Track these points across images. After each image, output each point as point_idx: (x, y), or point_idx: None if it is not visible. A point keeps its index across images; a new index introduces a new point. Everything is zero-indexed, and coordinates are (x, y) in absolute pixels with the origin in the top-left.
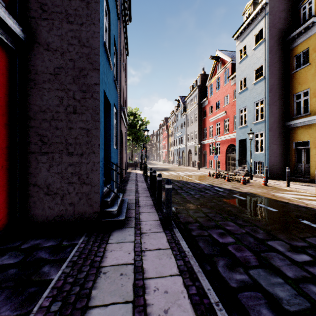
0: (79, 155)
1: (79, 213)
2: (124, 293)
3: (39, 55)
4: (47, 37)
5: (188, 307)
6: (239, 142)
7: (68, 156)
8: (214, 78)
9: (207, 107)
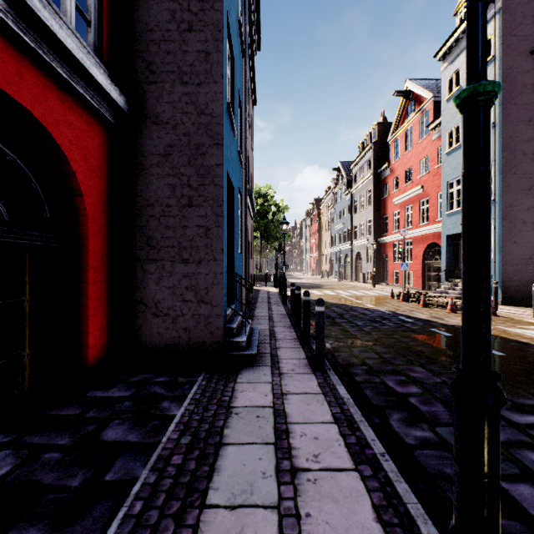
0: (195, 263)
1: (196, 342)
2: (263, 435)
3: (146, 131)
4: (156, 107)
5: (344, 455)
6: (447, 240)
7: (182, 265)
8: (401, 128)
9: (388, 179)
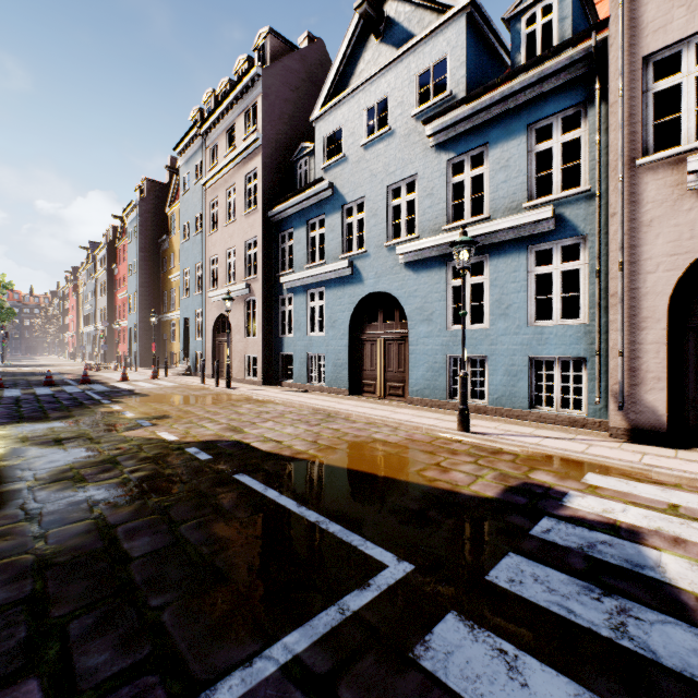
0: None
1: None
2: None
3: None
4: None
5: None
6: (131, 331)
7: None
8: (122, 242)
9: (118, 277)
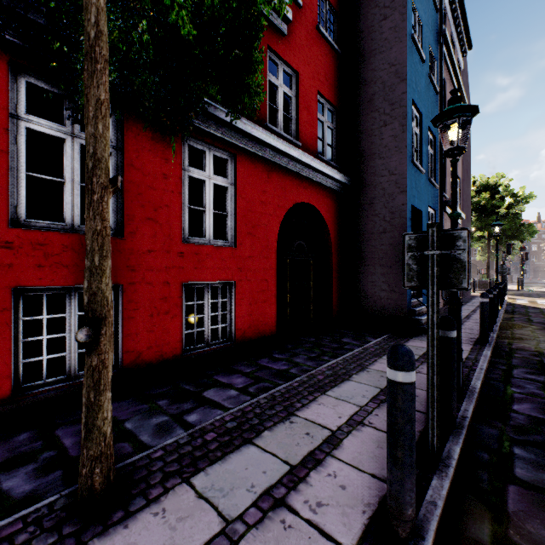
0: (388, 267)
1: (389, 316)
2: (415, 353)
3: (359, 192)
4: (364, 177)
5: None
6: None
7: (380, 268)
8: None
9: None
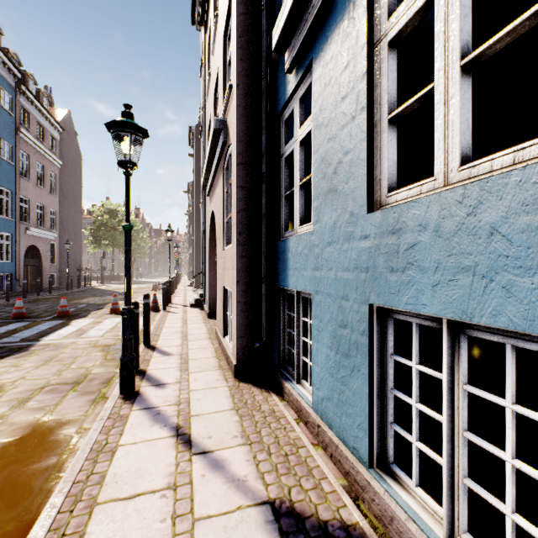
0: None
1: None
2: None
3: None
4: None
5: None
6: None
7: None
8: None
9: None
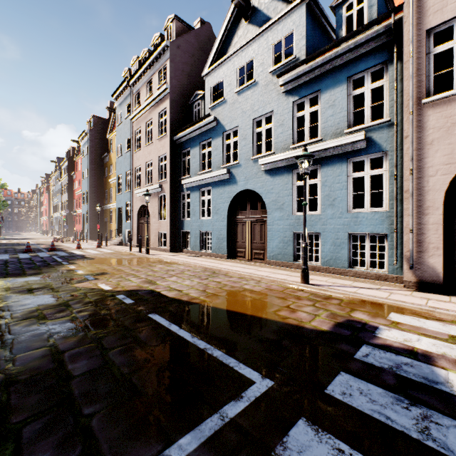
0: None
1: None
2: None
3: None
4: None
5: None
6: (83, 216)
7: None
8: (78, 157)
9: (75, 180)
